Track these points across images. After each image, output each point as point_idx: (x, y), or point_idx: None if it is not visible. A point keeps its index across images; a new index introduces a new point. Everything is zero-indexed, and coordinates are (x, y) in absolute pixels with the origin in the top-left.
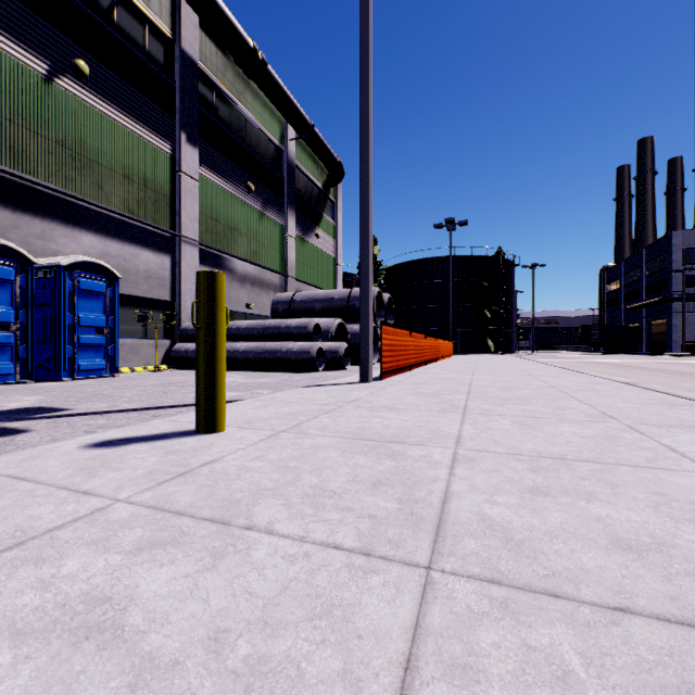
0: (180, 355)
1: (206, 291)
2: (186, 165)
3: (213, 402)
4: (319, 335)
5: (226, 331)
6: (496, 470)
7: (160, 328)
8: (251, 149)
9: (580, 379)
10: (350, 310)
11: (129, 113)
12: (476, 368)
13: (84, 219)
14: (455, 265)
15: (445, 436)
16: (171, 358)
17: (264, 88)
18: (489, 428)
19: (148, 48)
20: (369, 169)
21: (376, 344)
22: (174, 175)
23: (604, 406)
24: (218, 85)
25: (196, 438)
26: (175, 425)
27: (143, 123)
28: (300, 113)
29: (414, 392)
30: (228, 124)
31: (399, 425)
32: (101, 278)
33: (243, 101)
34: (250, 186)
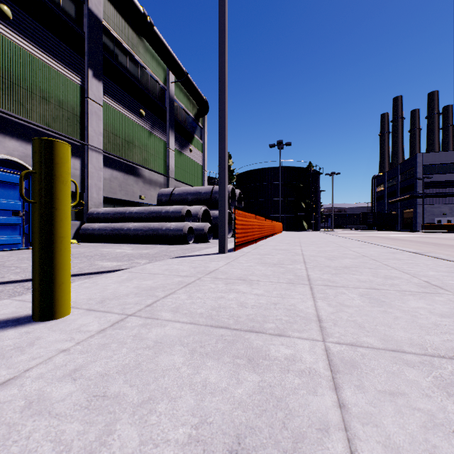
0: (87, 232)
1: (42, 161)
2: (92, 93)
3: (50, 285)
4: (190, 217)
5: (121, 215)
6: (398, 392)
7: (72, 212)
8: (142, 86)
9: (379, 249)
10: (212, 200)
11: (46, 51)
12: (301, 241)
13: (7, 128)
14: (282, 173)
15: (305, 317)
16: (80, 235)
17: (152, 43)
18: (342, 304)
19: (62, 4)
20: (226, 88)
21: (230, 224)
22: (83, 100)
23: (421, 275)
24: (118, 38)
25: (23, 329)
26: (19, 307)
27: (58, 59)
28: (178, 63)
29: (261, 262)
30: (125, 67)
31: (254, 301)
32: (17, 172)
33: (137, 52)
34: (141, 112)
